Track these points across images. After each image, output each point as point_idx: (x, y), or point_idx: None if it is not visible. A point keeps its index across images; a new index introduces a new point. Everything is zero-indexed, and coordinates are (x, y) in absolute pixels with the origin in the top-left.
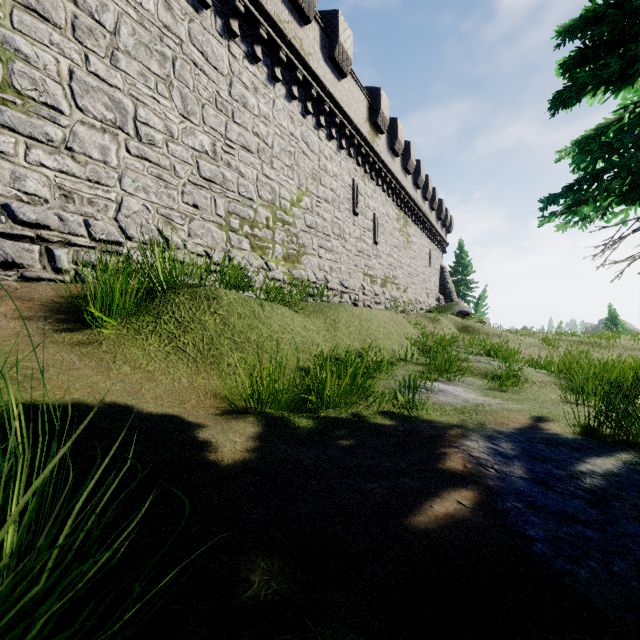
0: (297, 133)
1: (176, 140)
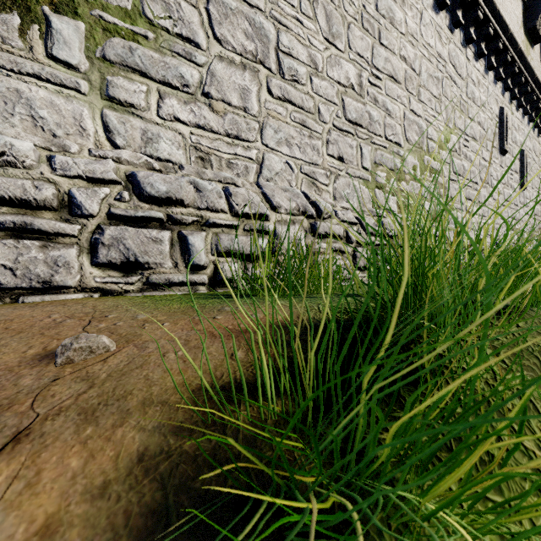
0: (444, 53)
1: (320, 73)
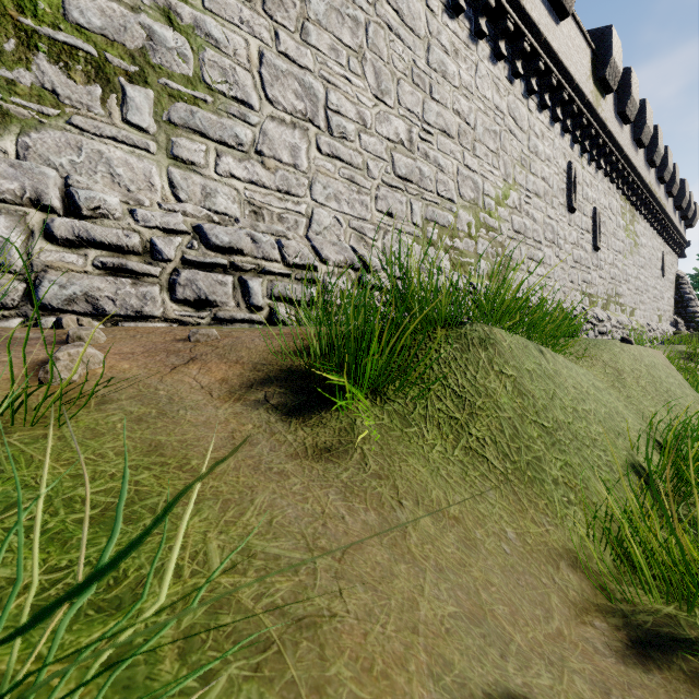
0: (503, 106)
1: (369, 130)
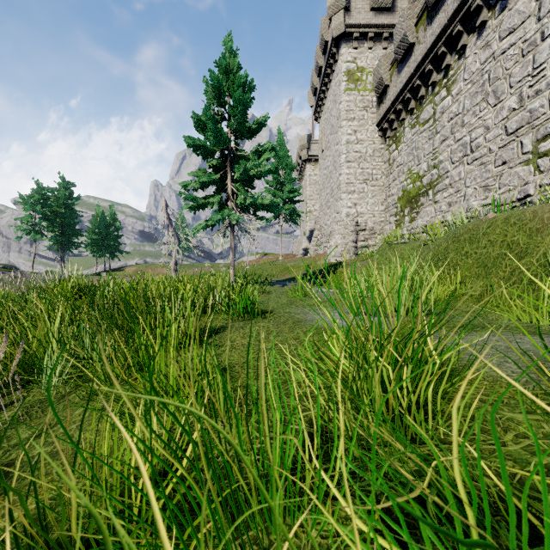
0: None
1: (491, 128)
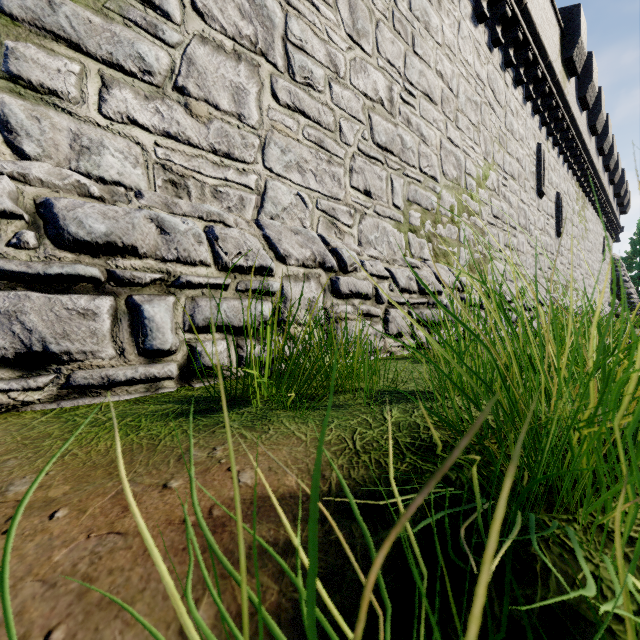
0: (483, 75)
1: (342, 79)
